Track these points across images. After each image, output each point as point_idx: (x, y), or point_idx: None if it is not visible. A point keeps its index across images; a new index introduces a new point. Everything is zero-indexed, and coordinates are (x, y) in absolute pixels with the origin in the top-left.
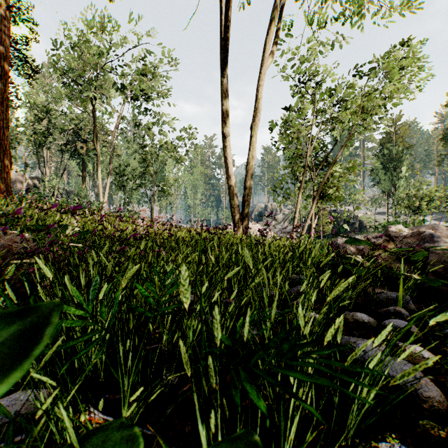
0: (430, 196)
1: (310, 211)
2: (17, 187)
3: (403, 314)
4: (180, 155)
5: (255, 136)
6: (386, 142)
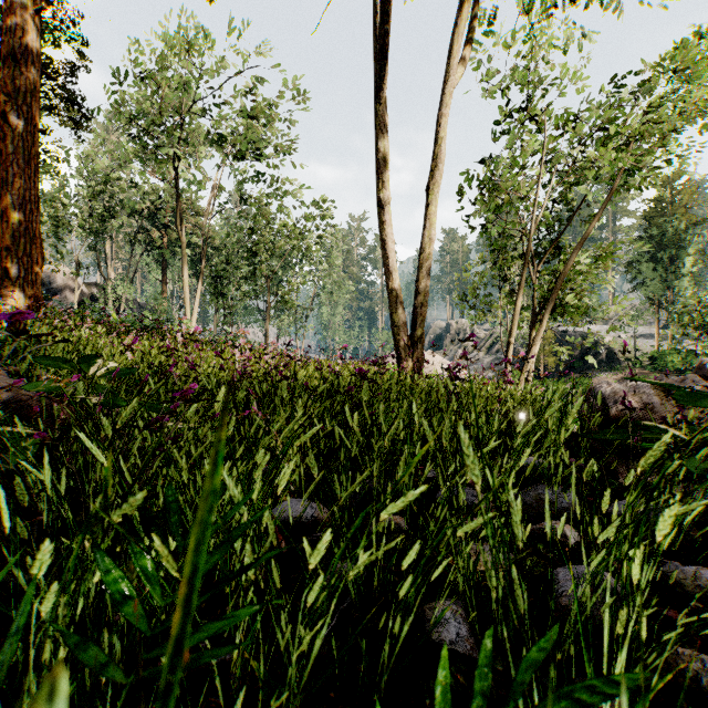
0: None
1: (538, 332)
2: (66, 299)
3: None
4: (309, 245)
5: (435, 204)
6: (656, 215)
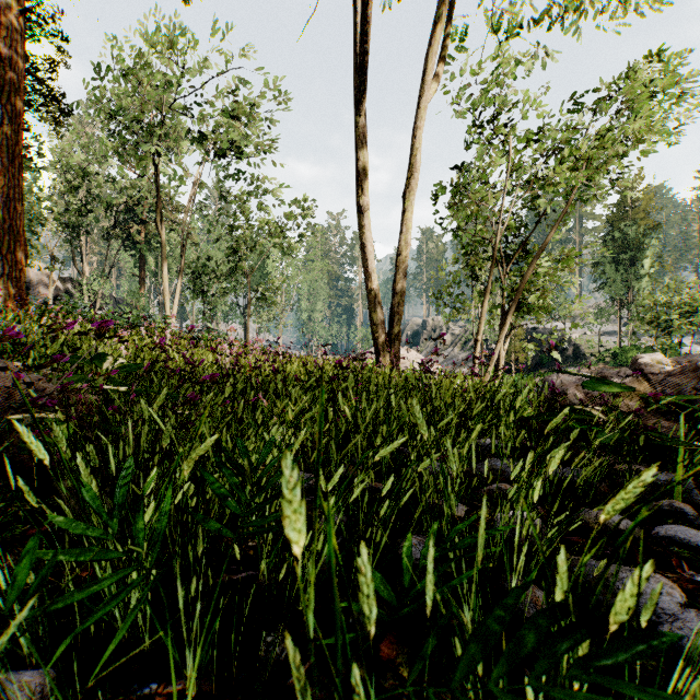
0: (690, 305)
1: (502, 331)
2: (39, 294)
3: (687, 515)
4: (290, 243)
5: (411, 210)
6: (618, 219)
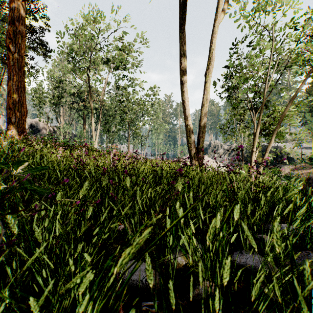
0: None
1: (269, 145)
2: (43, 133)
3: None
4: (147, 107)
5: (209, 82)
6: (312, 90)
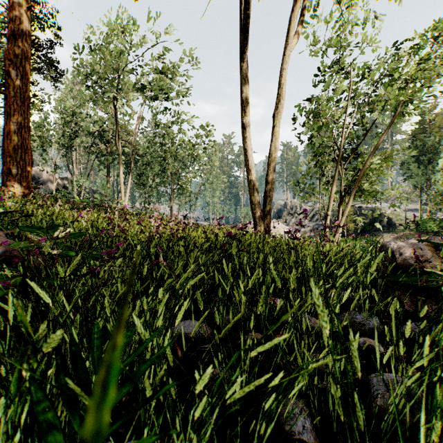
0: None
1: (346, 208)
2: (48, 188)
3: None
4: (198, 153)
5: (278, 126)
6: (419, 133)
